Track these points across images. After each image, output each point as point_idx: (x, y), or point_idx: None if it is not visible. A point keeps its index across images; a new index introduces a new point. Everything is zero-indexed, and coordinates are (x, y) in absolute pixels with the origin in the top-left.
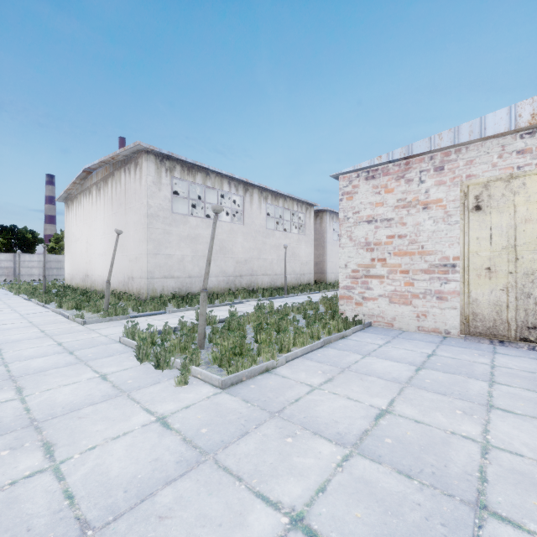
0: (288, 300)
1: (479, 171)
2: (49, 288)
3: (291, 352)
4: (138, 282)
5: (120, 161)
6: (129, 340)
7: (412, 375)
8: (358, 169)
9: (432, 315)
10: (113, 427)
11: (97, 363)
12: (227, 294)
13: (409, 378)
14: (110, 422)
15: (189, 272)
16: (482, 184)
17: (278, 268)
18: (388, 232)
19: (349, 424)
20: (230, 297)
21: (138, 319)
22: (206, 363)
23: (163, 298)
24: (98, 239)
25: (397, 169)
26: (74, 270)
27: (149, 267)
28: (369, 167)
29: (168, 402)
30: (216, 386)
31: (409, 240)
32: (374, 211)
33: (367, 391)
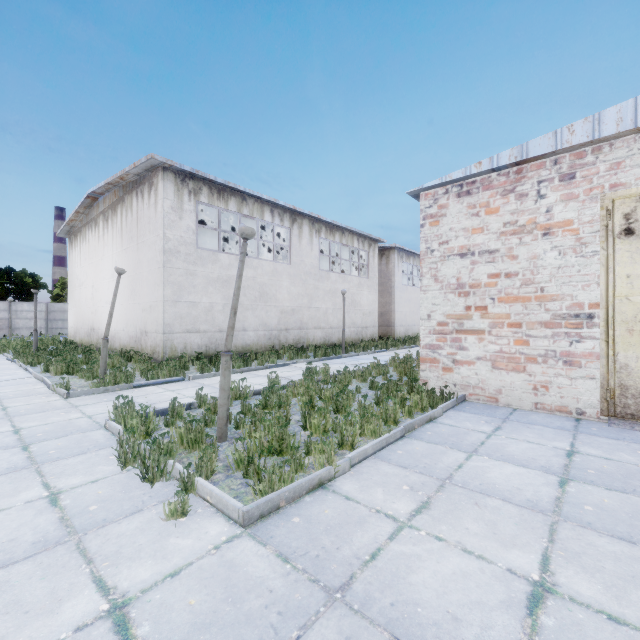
0: (347, 362)
1: (631, 178)
2: (46, 344)
3: (358, 450)
4: (153, 338)
5: (131, 182)
6: (117, 426)
7: (557, 495)
8: (447, 183)
9: (557, 388)
10: (17, 634)
11: (56, 468)
12: (269, 353)
13: (555, 502)
14: (17, 618)
15: (219, 324)
16: (636, 196)
17: (335, 320)
18: (490, 270)
19: (482, 628)
20: (272, 357)
21: (144, 389)
22: (226, 469)
23: (184, 359)
24: (106, 283)
25: (503, 181)
26: (78, 322)
27: (167, 318)
28: (463, 178)
29: (143, 559)
30: (235, 520)
31: (521, 280)
32: (470, 239)
33: (493, 532)
